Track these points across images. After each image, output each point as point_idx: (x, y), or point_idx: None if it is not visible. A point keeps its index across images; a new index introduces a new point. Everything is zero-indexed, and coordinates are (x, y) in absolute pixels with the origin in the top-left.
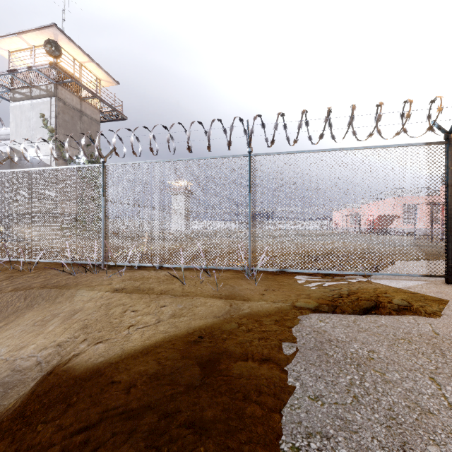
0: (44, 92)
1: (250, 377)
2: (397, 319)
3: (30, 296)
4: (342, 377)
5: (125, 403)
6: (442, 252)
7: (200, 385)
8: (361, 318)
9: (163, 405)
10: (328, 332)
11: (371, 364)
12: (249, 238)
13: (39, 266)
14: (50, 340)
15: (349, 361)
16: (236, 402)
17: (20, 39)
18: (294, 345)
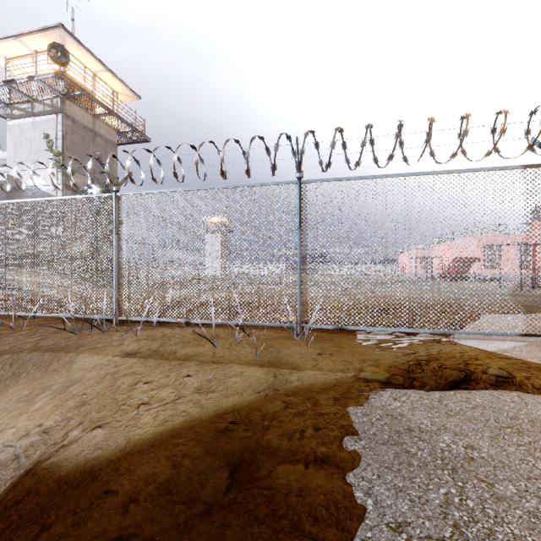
0: (49, 108)
1: (301, 492)
2: (496, 397)
3: (18, 361)
4: (433, 490)
5: (118, 533)
6: (537, 303)
7: (229, 505)
8: (449, 394)
9: (172, 540)
10: (407, 417)
11: (472, 468)
12: (299, 287)
13: (37, 321)
14: (35, 423)
15: (440, 463)
16: (281, 536)
17: (19, 43)
18: (362, 437)
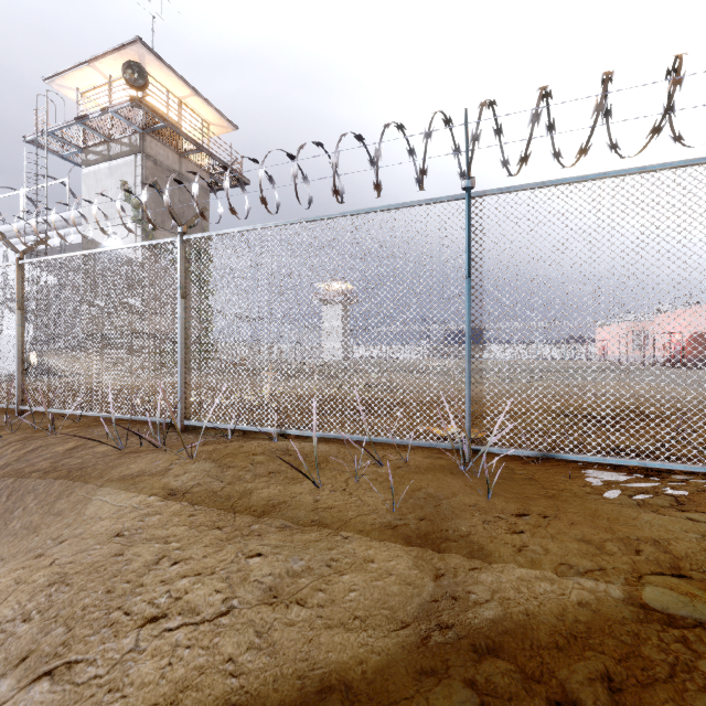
0: (127, 148)
1: None
2: None
3: (18, 493)
4: None
5: None
6: None
7: None
8: None
9: None
10: None
11: None
12: (467, 379)
13: (84, 423)
14: None
15: None
16: None
17: (93, 71)
18: None
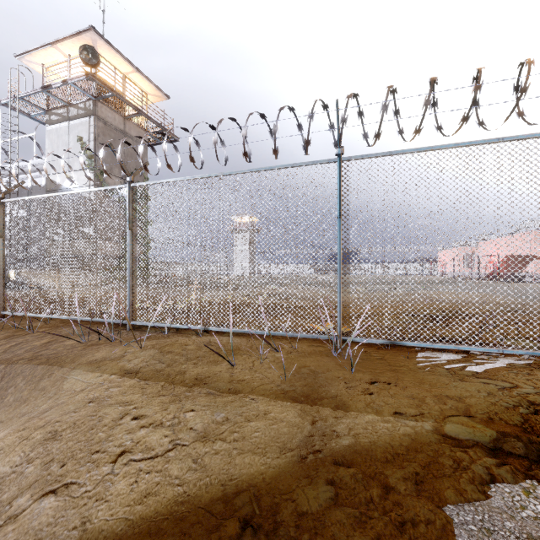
0: (82, 111)
1: None
2: None
3: (9, 375)
4: None
5: None
6: None
7: None
8: None
9: None
10: None
11: None
12: (339, 290)
13: (53, 324)
14: None
15: None
16: None
17: (55, 50)
18: None
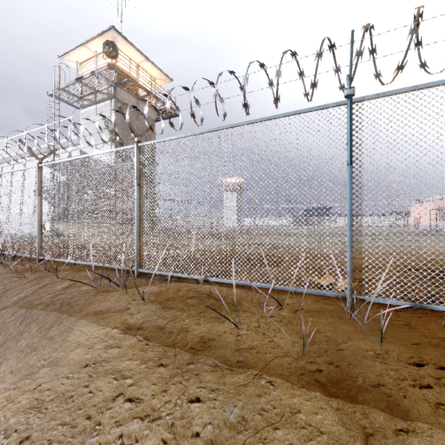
0: (106, 96)
1: None
2: None
3: (27, 320)
4: None
5: None
6: None
7: None
8: None
9: None
10: None
11: None
12: (349, 244)
13: (77, 268)
14: None
15: None
16: None
17: (86, 49)
18: None
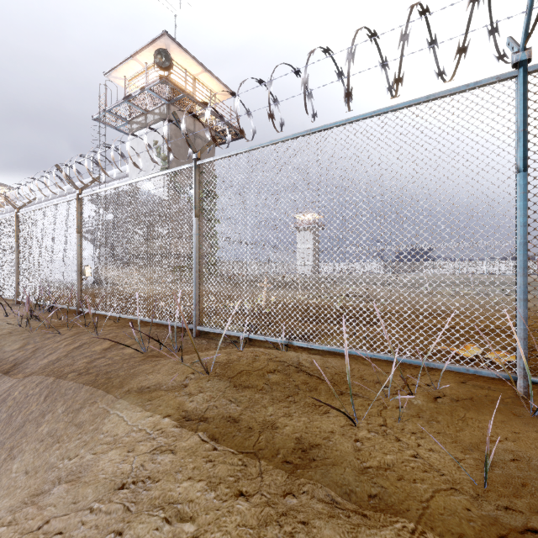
0: (158, 116)
1: None
2: None
3: (53, 395)
4: None
5: None
6: None
7: None
8: None
9: None
10: None
11: None
12: (522, 295)
13: (121, 323)
14: None
15: None
16: None
17: (135, 63)
18: None
